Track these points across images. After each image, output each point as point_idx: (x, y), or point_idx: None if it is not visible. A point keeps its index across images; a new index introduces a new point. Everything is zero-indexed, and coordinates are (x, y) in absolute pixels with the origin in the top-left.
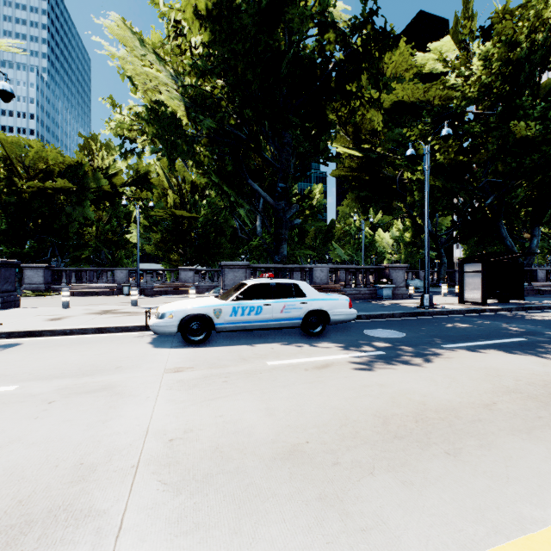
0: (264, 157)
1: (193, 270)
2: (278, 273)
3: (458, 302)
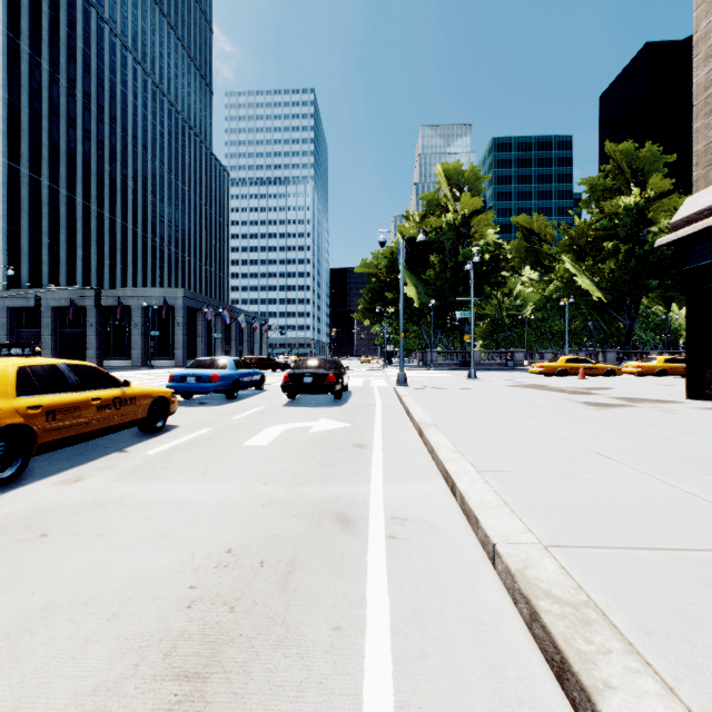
0: (626, 304)
1: (551, 353)
2: (629, 354)
3: None
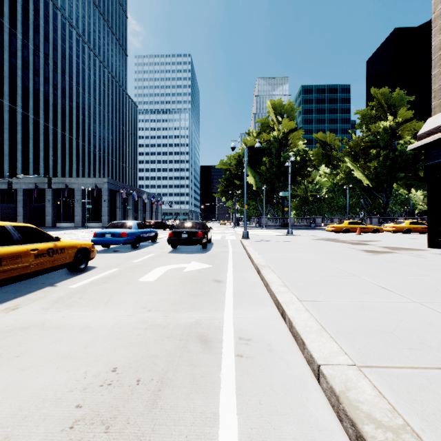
0: (384, 188)
1: (338, 218)
2: (386, 219)
3: None
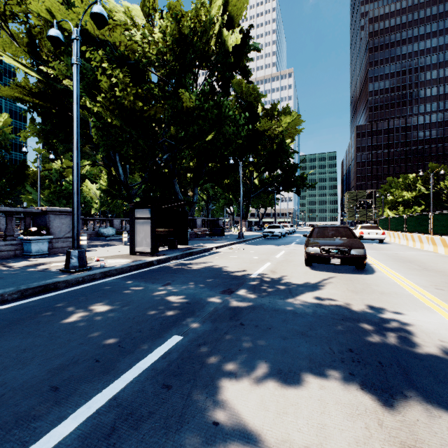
0: None
1: None
2: None
3: (130, 253)
